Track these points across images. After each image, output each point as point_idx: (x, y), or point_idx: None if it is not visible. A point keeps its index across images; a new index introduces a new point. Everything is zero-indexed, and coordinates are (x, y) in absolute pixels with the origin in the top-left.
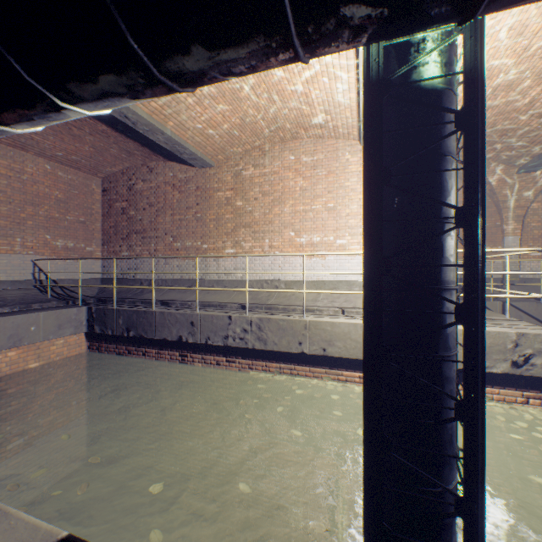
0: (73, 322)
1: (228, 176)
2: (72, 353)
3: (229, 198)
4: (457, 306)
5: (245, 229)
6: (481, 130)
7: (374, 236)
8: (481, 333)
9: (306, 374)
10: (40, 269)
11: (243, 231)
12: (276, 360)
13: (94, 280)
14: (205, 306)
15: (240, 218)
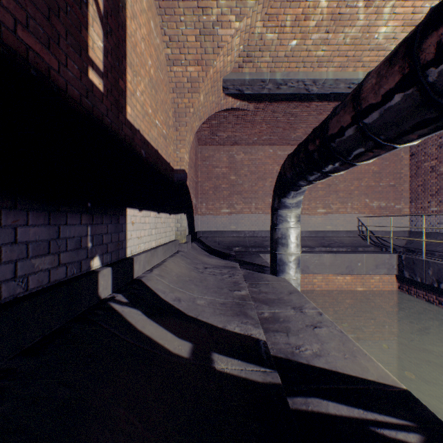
0: (385, 264)
1: None
2: (384, 288)
3: None
4: None
5: None
6: None
7: None
8: None
9: None
10: (361, 223)
11: None
12: None
13: (401, 232)
14: None
15: None
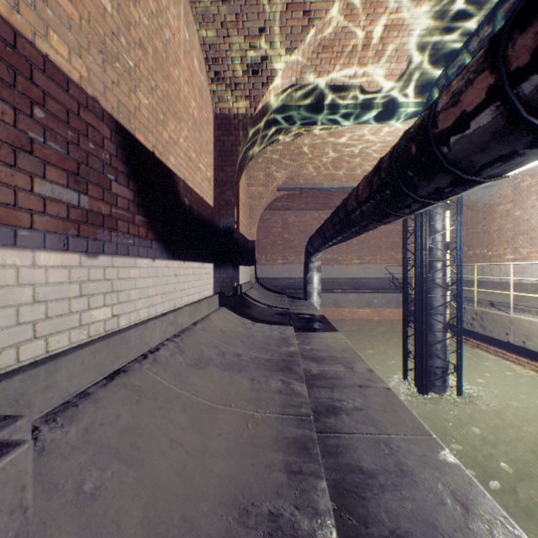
0: (394, 301)
1: (507, 190)
2: (394, 318)
3: (508, 210)
4: (415, 292)
5: (521, 236)
6: (422, 227)
7: (403, 266)
8: (422, 303)
9: (513, 360)
10: (388, 272)
11: (520, 238)
12: (492, 344)
13: None
14: (466, 300)
15: (517, 227)
